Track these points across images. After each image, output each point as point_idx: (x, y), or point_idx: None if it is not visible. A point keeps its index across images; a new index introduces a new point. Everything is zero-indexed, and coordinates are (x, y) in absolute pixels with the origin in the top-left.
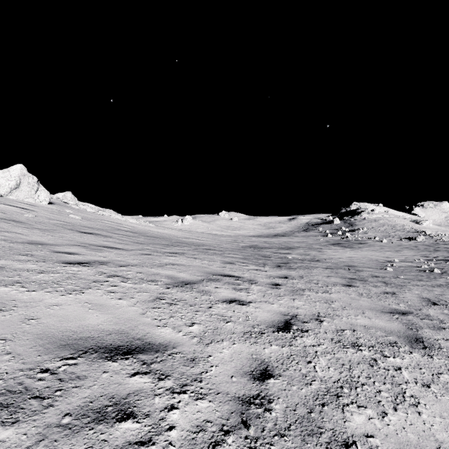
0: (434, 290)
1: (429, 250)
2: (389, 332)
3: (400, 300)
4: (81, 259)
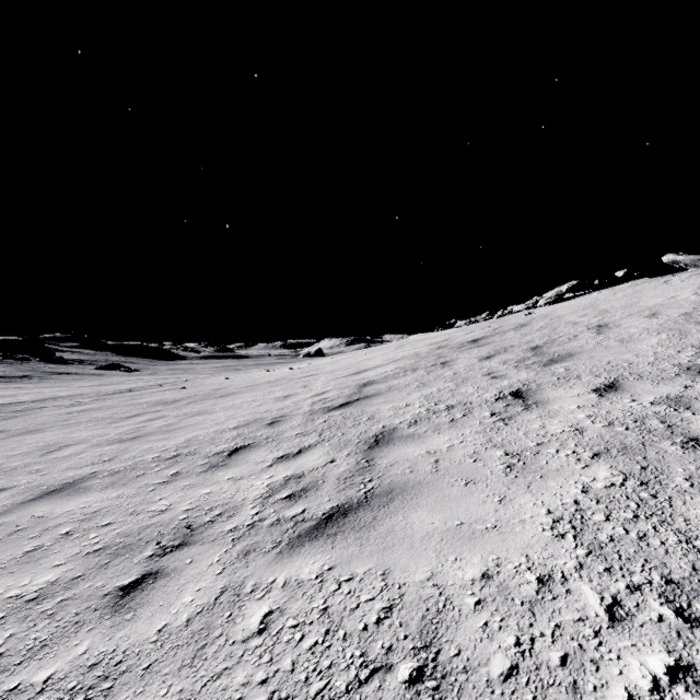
0: None
1: None
2: None
3: None
4: None
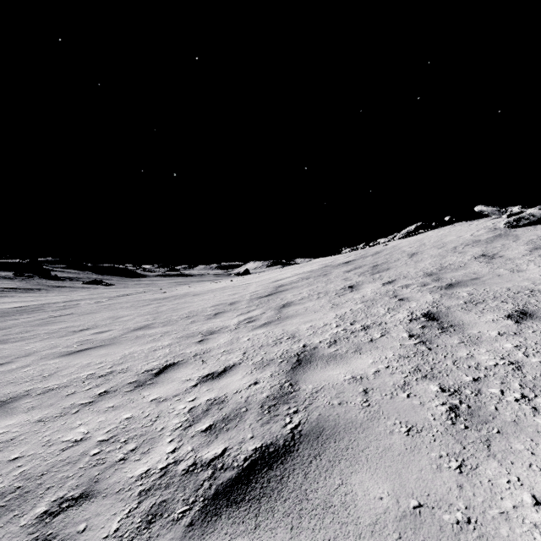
0: None
1: None
2: (2, 413)
3: None
4: (459, 319)
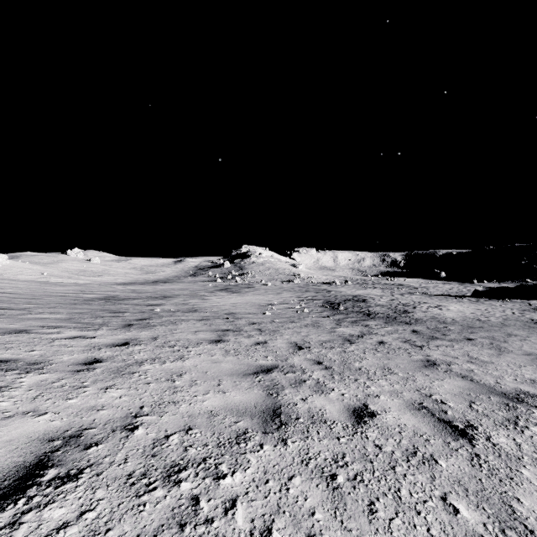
0: (302, 331)
1: (302, 291)
2: (242, 411)
3: (269, 351)
4: None
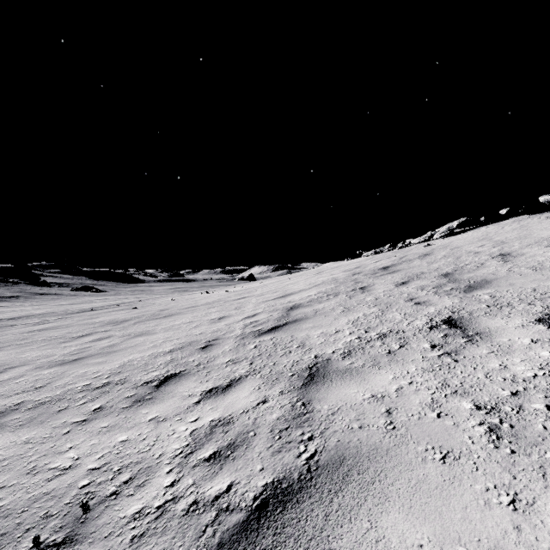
0: None
1: None
2: None
3: None
4: None
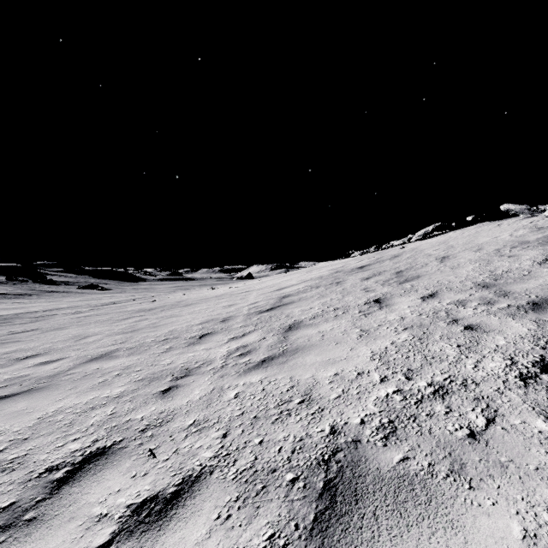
0: None
1: None
2: None
3: None
4: None
